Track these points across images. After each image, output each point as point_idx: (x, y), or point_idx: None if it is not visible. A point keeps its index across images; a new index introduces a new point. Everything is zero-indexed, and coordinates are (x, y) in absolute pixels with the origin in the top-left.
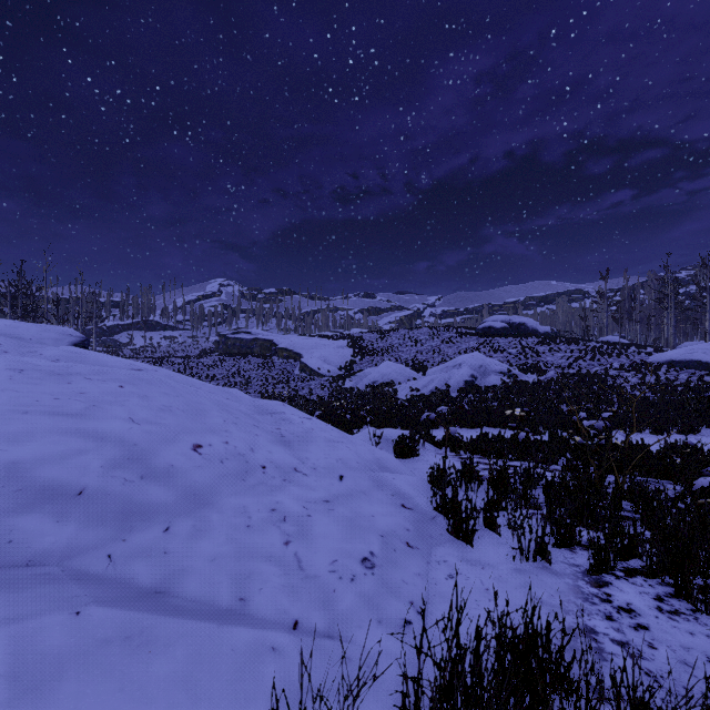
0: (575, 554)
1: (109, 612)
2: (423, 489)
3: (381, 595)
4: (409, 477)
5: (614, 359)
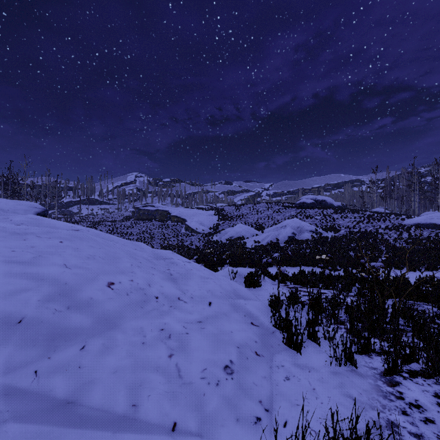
0: (372, 359)
1: (22, 428)
2: (265, 311)
3: (238, 396)
4: (256, 302)
5: (381, 223)
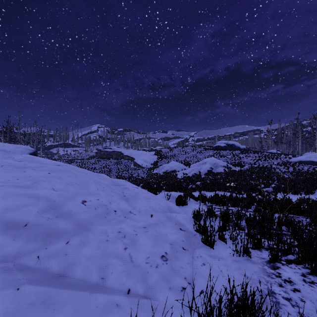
0: (262, 252)
1: (34, 288)
2: (189, 221)
3: (170, 274)
4: (183, 215)
5: (274, 160)
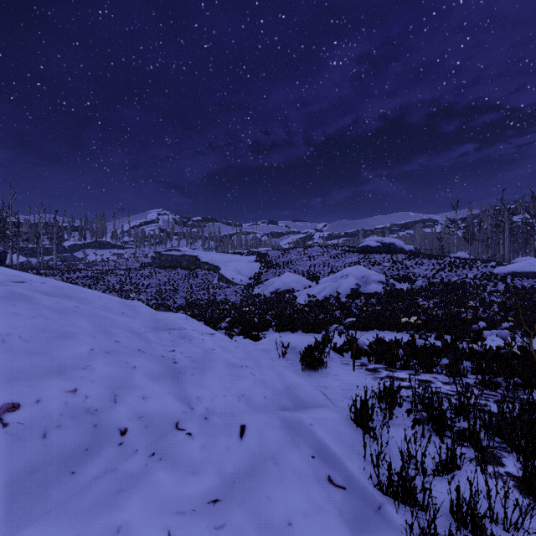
0: None
1: None
2: (348, 436)
3: None
4: (329, 415)
5: (467, 271)
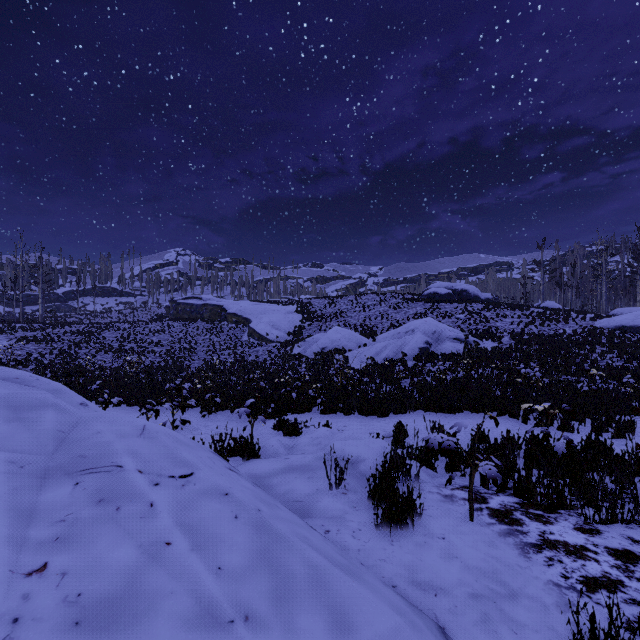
0: None
1: None
2: None
3: None
4: None
5: (563, 325)
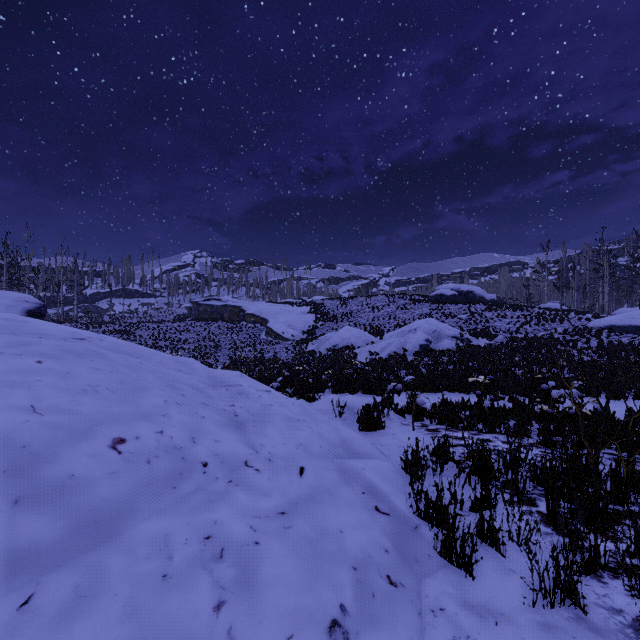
0: (606, 586)
1: None
2: (397, 480)
3: None
4: (380, 464)
5: (557, 325)
